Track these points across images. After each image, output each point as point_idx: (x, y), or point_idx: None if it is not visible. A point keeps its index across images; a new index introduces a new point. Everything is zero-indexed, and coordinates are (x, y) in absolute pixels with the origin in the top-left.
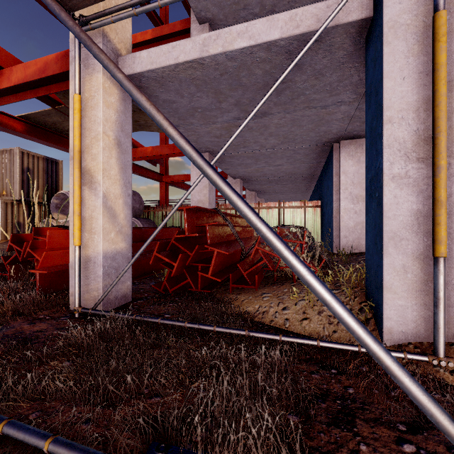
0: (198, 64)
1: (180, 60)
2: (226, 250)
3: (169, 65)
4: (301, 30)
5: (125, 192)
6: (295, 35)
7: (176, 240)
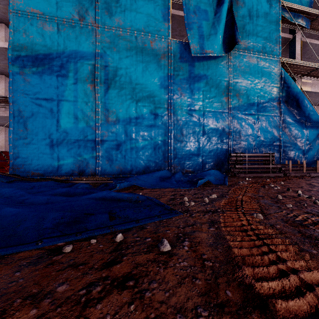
0: None
1: None
2: None
3: None
4: None
5: None
6: None
7: None
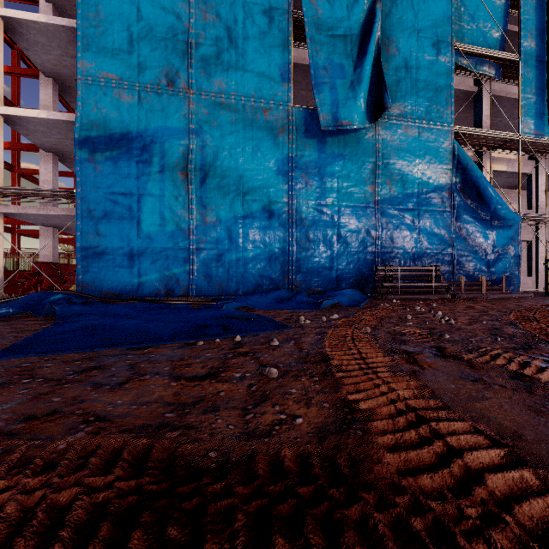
0: (37, 214)
1: (29, 213)
2: (51, 277)
3: (24, 213)
4: (72, 214)
5: (1, 255)
6: (71, 215)
7: (27, 274)
